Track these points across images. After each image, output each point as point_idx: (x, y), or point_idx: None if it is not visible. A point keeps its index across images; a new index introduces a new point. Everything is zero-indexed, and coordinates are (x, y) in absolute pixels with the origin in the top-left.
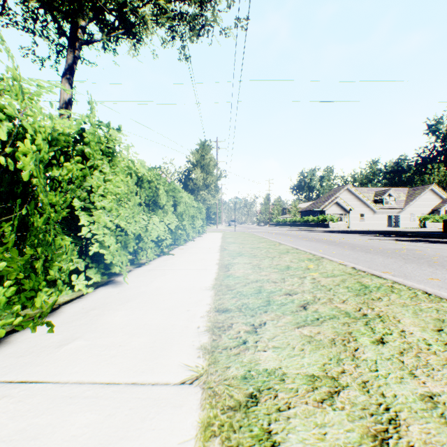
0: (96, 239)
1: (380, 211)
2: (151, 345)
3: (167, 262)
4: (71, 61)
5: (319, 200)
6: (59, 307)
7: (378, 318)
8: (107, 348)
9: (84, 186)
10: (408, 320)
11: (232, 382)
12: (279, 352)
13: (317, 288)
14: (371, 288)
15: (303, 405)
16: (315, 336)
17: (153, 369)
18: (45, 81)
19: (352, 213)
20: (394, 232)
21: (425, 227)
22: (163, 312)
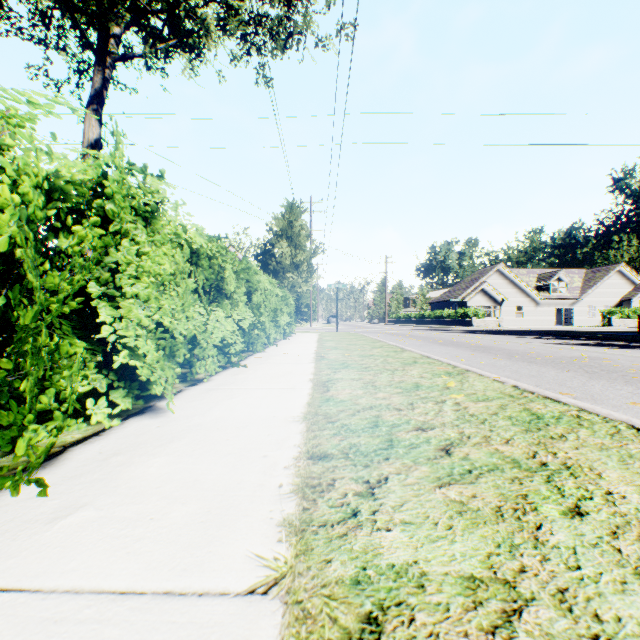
0: (124, 343)
1: (546, 302)
2: (203, 518)
3: (237, 378)
4: (99, 84)
5: (458, 287)
6: (63, 451)
7: (566, 471)
8: (130, 525)
9: (106, 262)
10: (614, 474)
11: (335, 591)
12: (413, 532)
13: (464, 418)
14: (546, 418)
15: (461, 639)
16: (469, 503)
17: (202, 564)
18: (38, 94)
19: (505, 305)
20: (566, 332)
21: (611, 325)
22: (225, 459)
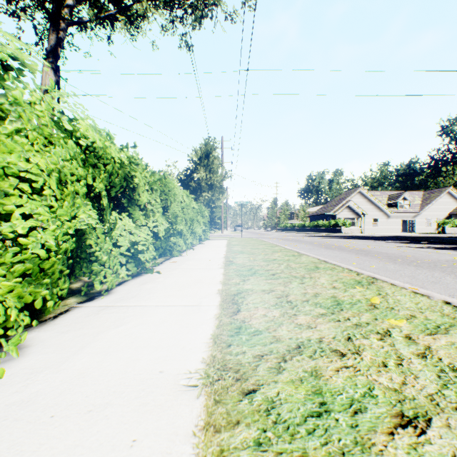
0: None
1: (395, 215)
2: None
3: (142, 289)
4: (54, 42)
5: (329, 204)
6: None
7: None
8: None
9: None
10: None
11: None
12: None
13: (452, 381)
14: None
15: None
16: None
17: None
18: None
19: (364, 217)
20: (418, 238)
21: (444, 232)
22: None
